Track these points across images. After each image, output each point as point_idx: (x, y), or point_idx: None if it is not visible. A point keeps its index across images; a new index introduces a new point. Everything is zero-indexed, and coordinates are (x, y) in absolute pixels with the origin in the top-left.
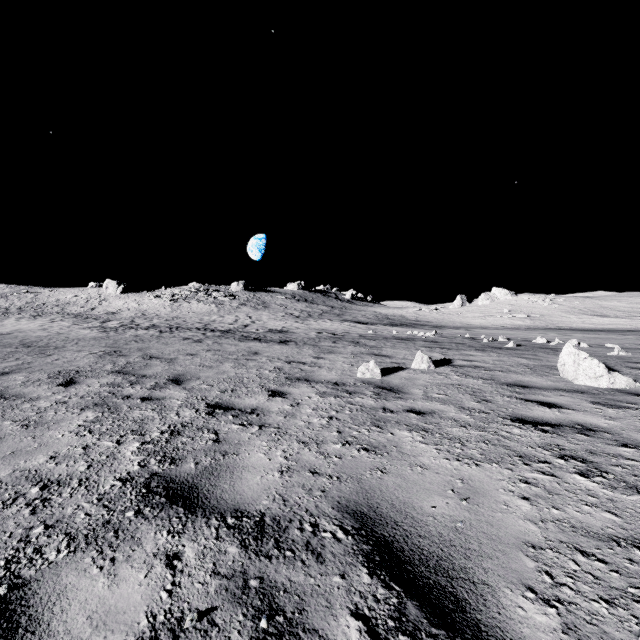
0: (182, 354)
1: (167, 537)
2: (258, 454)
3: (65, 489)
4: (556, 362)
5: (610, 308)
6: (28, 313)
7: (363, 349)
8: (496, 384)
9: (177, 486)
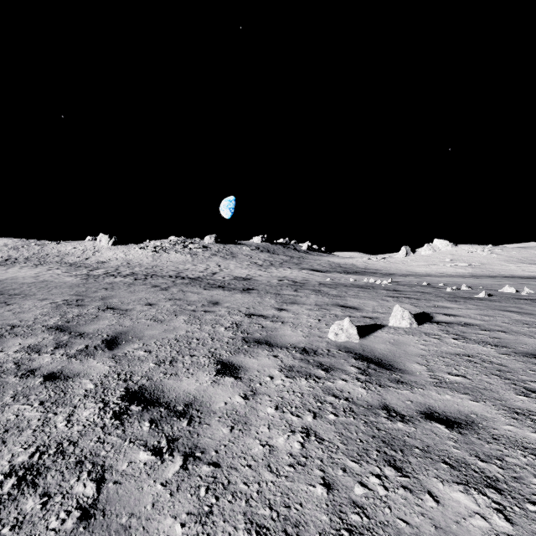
0: (141, 304)
1: None
2: None
3: None
4: None
5: None
6: (32, 262)
7: (326, 299)
8: (518, 355)
9: None
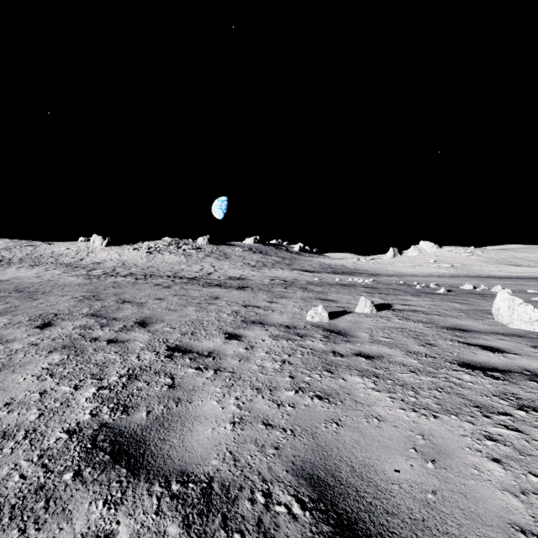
0: (152, 298)
1: (102, 510)
2: (211, 402)
3: (8, 443)
4: (487, 306)
5: (523, 259)
6: (27, 263)
7: (311, 294)
8: (436, 328)
9: (124, 440)
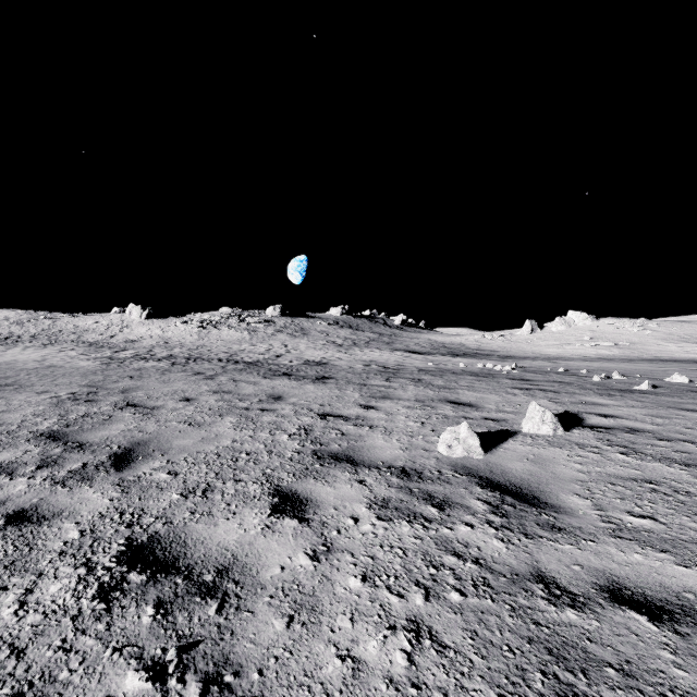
0: (175, 399)
1: None
2: None
3: None
4: None
5: None
6: (40, 341)
7: (430, 391)
8: None
9: None
